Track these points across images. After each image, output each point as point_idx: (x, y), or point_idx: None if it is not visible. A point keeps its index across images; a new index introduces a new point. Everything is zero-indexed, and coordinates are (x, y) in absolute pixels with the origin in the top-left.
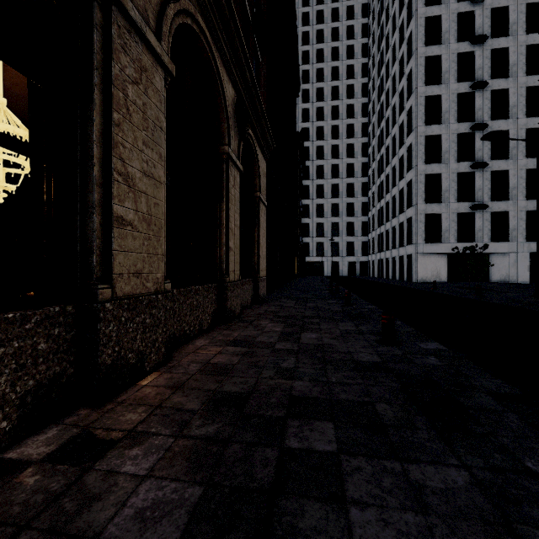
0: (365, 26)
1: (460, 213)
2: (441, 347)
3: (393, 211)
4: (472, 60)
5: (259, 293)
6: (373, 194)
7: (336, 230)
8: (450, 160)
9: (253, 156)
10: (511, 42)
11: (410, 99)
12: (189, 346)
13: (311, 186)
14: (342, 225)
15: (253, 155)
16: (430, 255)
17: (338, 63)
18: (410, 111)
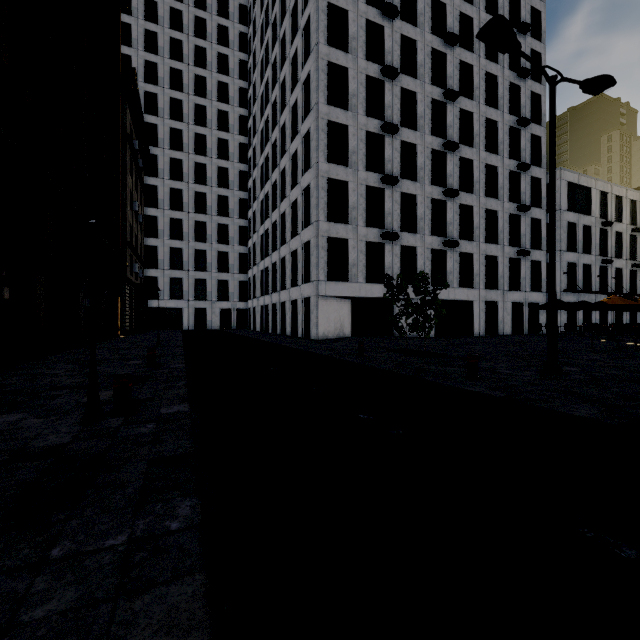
0: None
1: (368, 242)
2: None
3: (283, 236)
4: (382, 38)
5: None
6: (255, 214)
7: (202, 261)
8: (358, 165)
9: None
10: (419, 36)
11: (308, 63)
12: None
13: (161, 188)
14: (211, 255)
15: None
16: (334, 299)
17: (206, 15)
18: (307, 84)
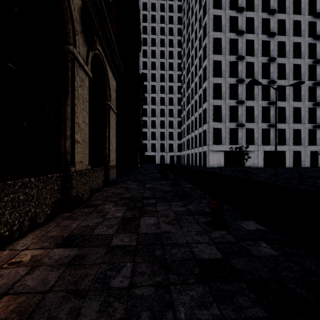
0: (179, 18)
1: (231, 128)
2: (260, 227)
3: (195, 126)
4: (237, 44)
5: (110, 178)
6: (184, 116)
7: (163, 136)
8: (226, 98)
9: (104, 72)
10: (255, 37)
11: (205, 61)
12: (2, 254)
13: (148, 109)
14: (166, 133)
15: (104, 71)
16: (216, 152)
17: (164, 37)
18: (205, 68)
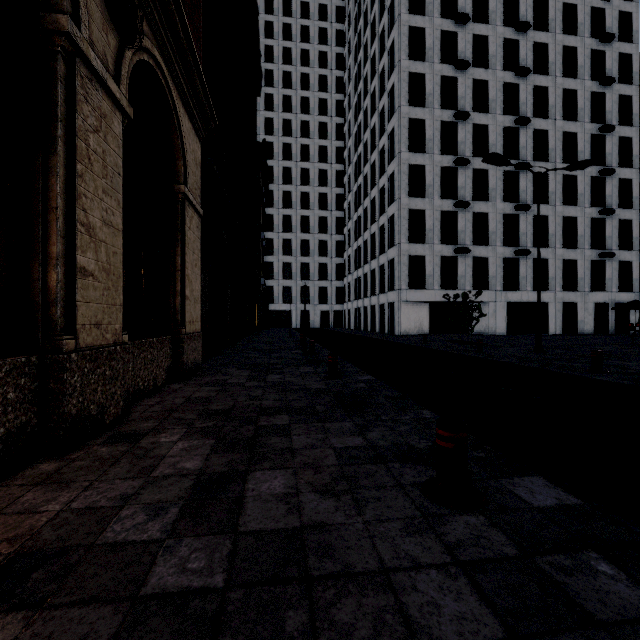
0: (339, 33)
1: (443, 257)
2: (565, 496)
3: (373, 252)
4: (455, 87)
5: (185, 361)
6: (349, 231)
7: (306, 272)
8: (433, 195)
9: (170, 114)
10: (491, 76)
11: (392, 120)
12: None
13: (276, 216)
14: (313, 266)
15: (170, 112)
16: (413, 304)
17: (309, 70)
18: (392, 134)
